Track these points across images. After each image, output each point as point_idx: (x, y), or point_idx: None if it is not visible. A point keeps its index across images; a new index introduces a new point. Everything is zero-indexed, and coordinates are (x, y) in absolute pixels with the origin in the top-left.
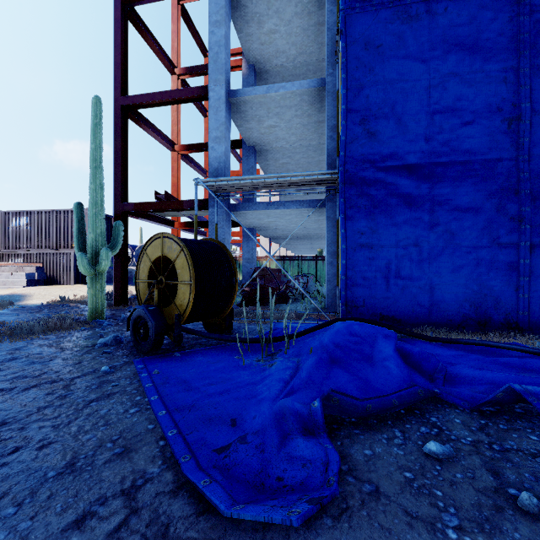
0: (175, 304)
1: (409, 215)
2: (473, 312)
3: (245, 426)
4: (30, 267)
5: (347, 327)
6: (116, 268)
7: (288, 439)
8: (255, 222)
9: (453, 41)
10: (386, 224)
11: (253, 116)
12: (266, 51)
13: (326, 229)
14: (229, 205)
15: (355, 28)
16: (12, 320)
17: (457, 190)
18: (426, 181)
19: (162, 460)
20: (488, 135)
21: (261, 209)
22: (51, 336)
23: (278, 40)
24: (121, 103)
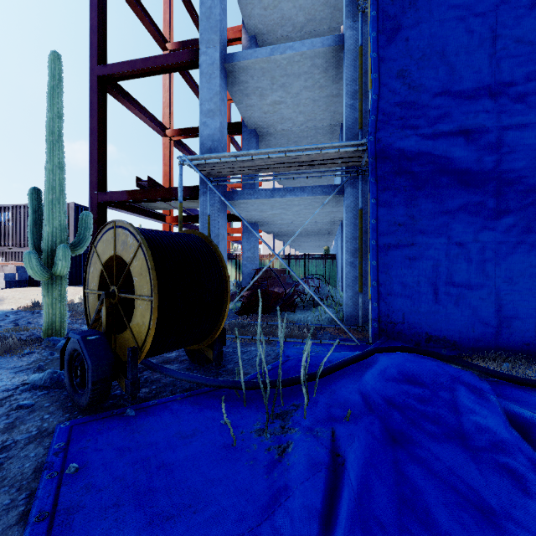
0: (130, 330)
1: (467, 199)
2: None
3: None
4: (11, 266)
5: (399, 368)
6: None
7: None
8: (256, 215)
9: None
10: (434, 212)
11: (254, 89)
12: (269, 18)
13: (345, 221)
14: (225, 193)
15: None
16: None
17: None
18: (491, 152)
19: None
20: None
21: (264, 198)
22: None
23: (283, 4)
24: (98, 73)
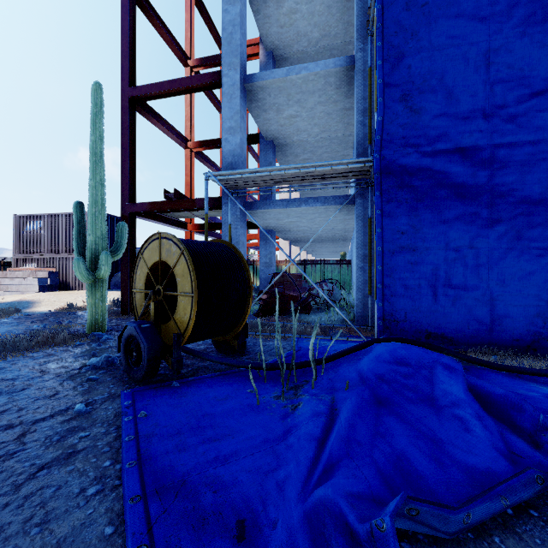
0: (174, 320)
1: (463, 210)
2: (547, 330)
3: (256, 545)
4: (43, 272)
5: (391, 353)
6: (124, 274)
7: None
8: (273, 222)
9: None
10: (433, 221)
11: (271, 105)
12: (285, 35)
13: (356, 229)
14: (245, 203)
15: None
16: (2, 332)
17: (526, 177)
18: (485, 168)
19: None
20: None
21: (281, 207)
22: (38, 353)
23: (298, 22)
24: (129, 94)
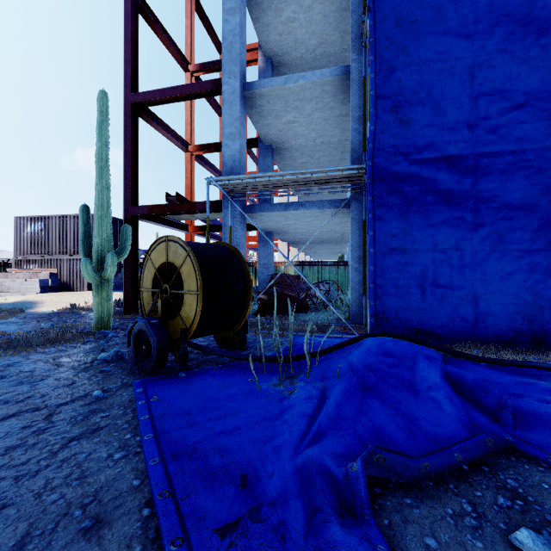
0: (180, 316)
1: (449, 214)
2: (526, 327)
3: (258, 489)
4: (44, 273)
5: (379, 345)
6: (126, 275)
7: (317, 518)
8: (272, 225)
9: (502, 12)
10: (422, 225)
11: (270, 111)
12: (284, 43)
13: (351, 232)
14: (245, 206)
15: (385, 3)
16: (13, 330)
17: (507, 184)
18: (469, 175)
19: (142, 544)
20: (544, 119)
21: (279, 211)
22: (50, 349)
23: (296, 30)
24: (132, 100)
